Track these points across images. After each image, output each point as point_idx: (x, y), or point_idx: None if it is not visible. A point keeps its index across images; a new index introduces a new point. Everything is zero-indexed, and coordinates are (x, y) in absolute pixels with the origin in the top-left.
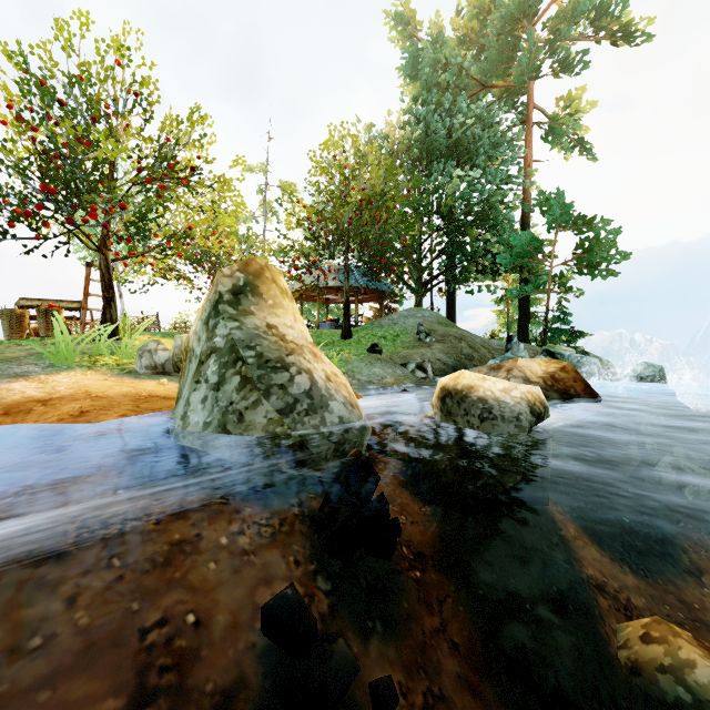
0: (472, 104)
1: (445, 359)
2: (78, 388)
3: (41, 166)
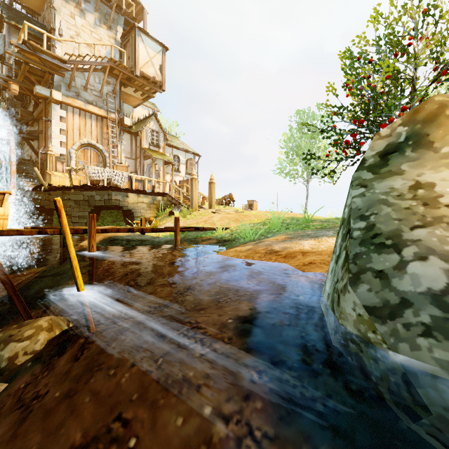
0: None
1: None
2: (331, 247)
3: (364, 109)
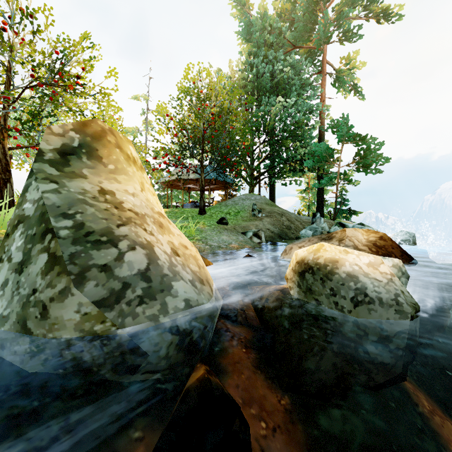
0: (287, 57)
1: (272, 229)
2: None
3: None
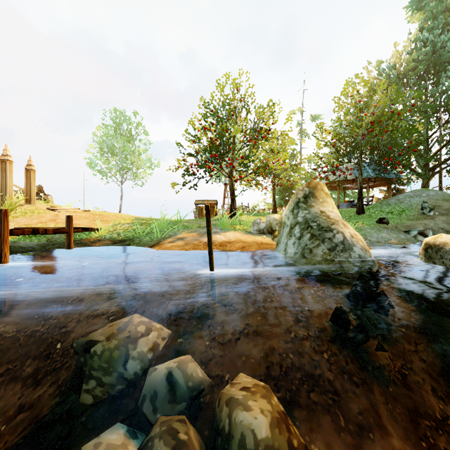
0: None
1: (448, 228)
2: (236, 238)
3: (210, 145)
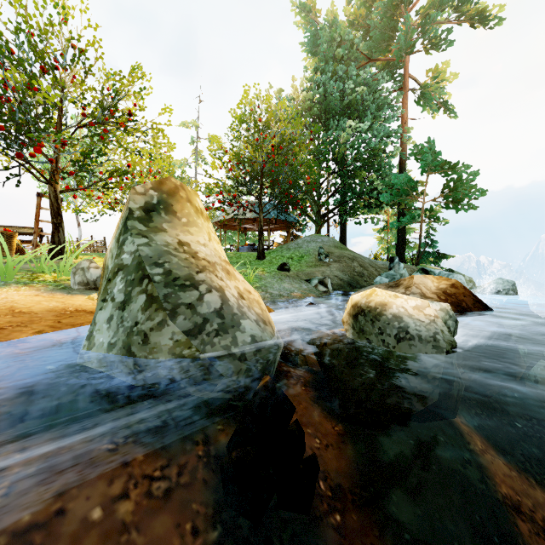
0: (360, 73)
1: (341, 276)
2: (3, 304)
3: None
